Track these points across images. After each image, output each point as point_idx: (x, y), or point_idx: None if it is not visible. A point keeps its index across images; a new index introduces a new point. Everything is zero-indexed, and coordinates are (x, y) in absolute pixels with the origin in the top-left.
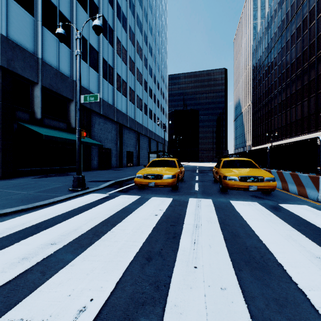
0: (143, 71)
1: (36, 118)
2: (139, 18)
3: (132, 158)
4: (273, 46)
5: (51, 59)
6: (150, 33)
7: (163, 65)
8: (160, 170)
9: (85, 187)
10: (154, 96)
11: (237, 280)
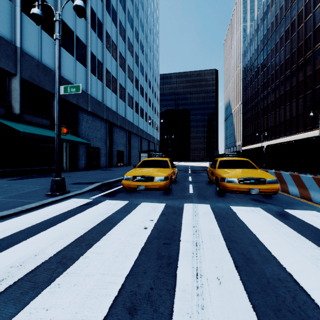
0: (134, 69)
1: (14, 113)
2: (130, 13)
3: (122, 158)
4: (263, 48)
5: (32, 50)
6: (142, 30)
7: (154, 64)
8: (151, 171)
9: (65, 191)
10: (146, 94)
11: None
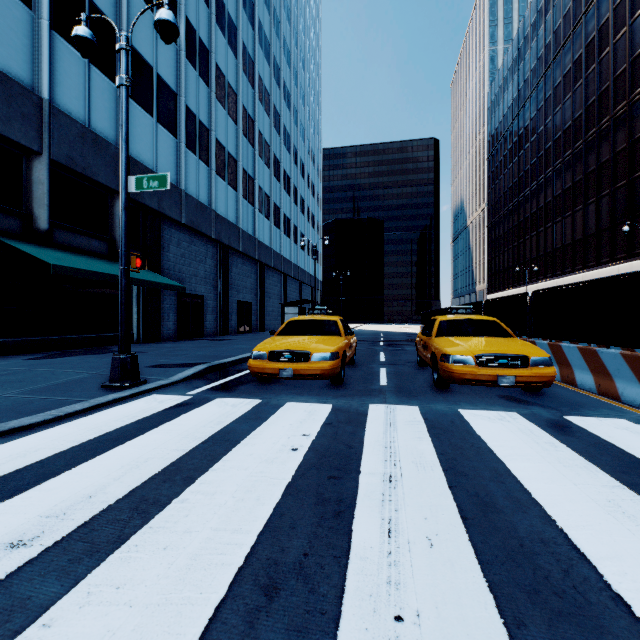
0: (272, 139)
1: (37, 229)
2: (263, 29)
3: (248, 316)
4: (529, 96)
5: (72, 104)
6: (287, 62)
7: (312, 128)
8: (306, 341)
9: (138, 380)
10: (295, 189)
11: None
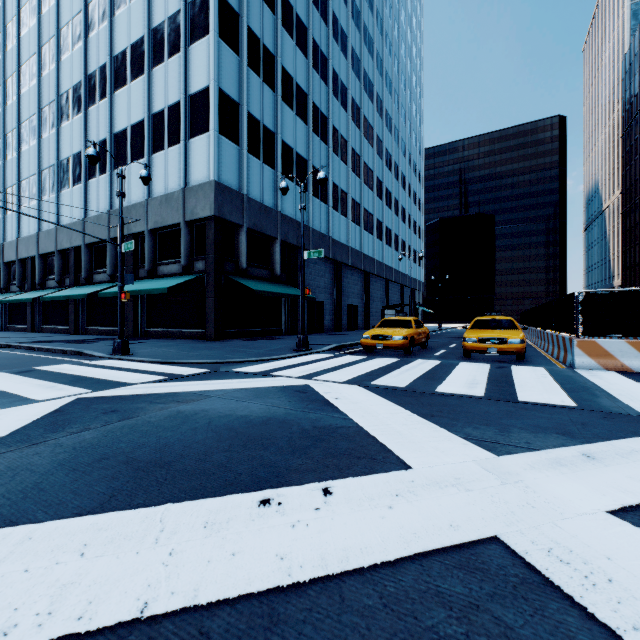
0: (375, 166)
1: (241, 268)
2: (367, 76)
3: (356, 317)
4: None
5: (255, 192)
6: (388, 91)
7: (413, 140)
8: (390, 331)
9: (308, 348)
10: (396, 202)
11: (414, 380)
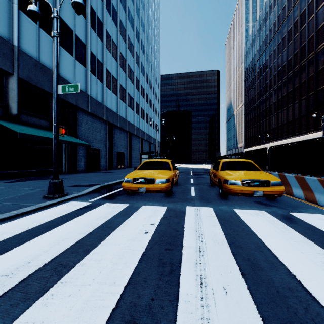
0: (135, 69)
1: (11, 114)
2: (130, 13)
3: (123, 160)
4: (265, 49)
5: (30, 49)
6: (142, 30)
7: (155, 64)
8: (152, 173)
9: (63, 193)
10: (147, 95)
11: None
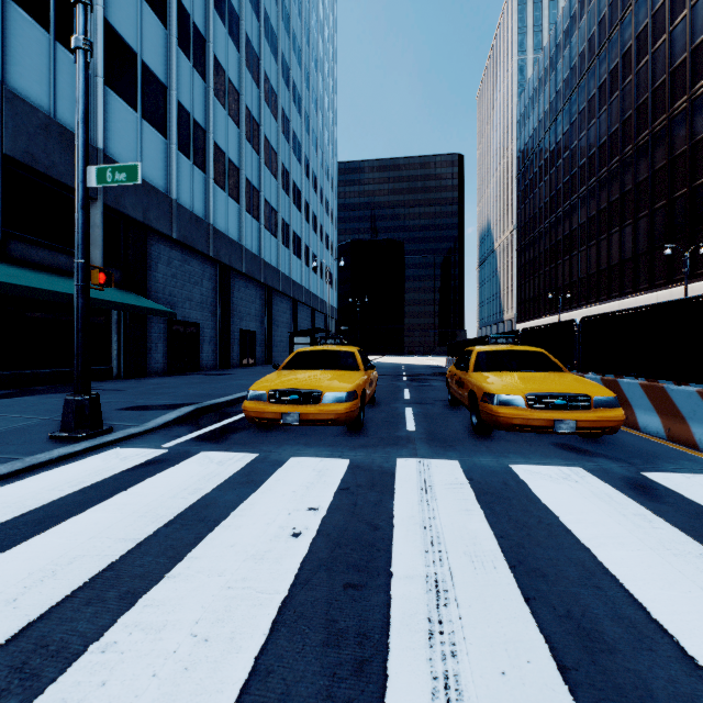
0: (280, 147)
1: None
2: (270, 22)
3: (253, 347)
4: (561, 109)
5: (32, 88)
6: (297, 61)
7: (326, 137)
8: (316, 378)
9: (100, 428)
10: (306, 205)
11: None
